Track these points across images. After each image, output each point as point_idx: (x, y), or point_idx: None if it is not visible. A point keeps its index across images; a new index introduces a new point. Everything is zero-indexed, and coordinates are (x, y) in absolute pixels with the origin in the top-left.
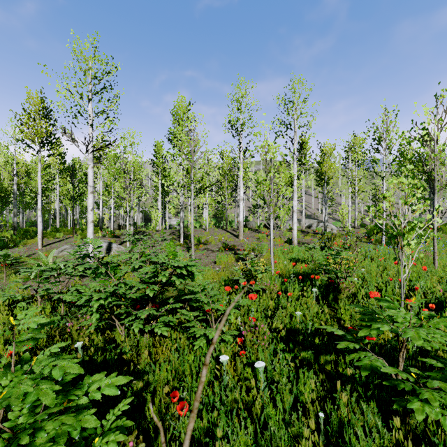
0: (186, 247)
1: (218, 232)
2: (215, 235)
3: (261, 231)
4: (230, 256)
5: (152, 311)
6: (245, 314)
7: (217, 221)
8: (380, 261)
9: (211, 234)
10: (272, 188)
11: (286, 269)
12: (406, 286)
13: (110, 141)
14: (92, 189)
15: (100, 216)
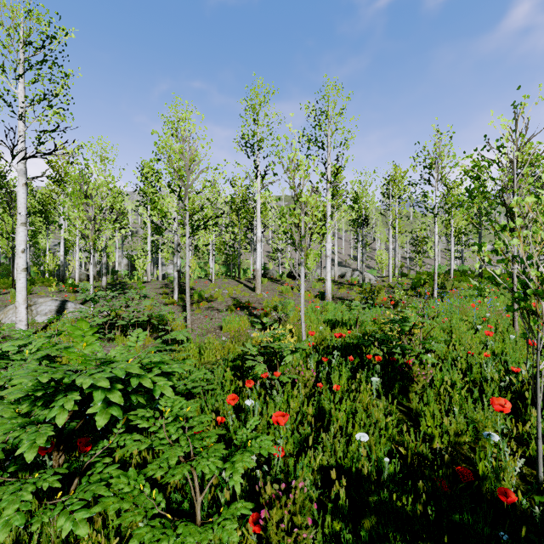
0: (182, 306)
1: (228, 283)
2: (224, 287)
3: (284, 282)
4: (242, 318)
5: (49, 482)
6: (265, 432)
7: (228, 268)
8: (443, 323)
9: (218, 286)
10: (304, 221)
11: (322, 337)
12: (500, 365)
13: (56, 145)
14: (24, 219)
15: (61, 262)
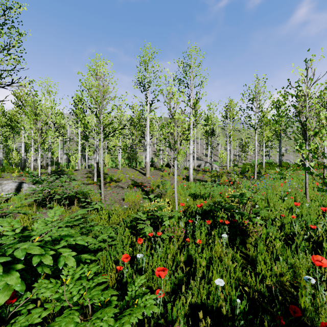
0: (99, 185)
1: (129, 170)
2: (126, 173)
3: (164, 170)
4: (137, 193)
5: None
6: (150, 276)
7: (130, 161)
8: (262, 195)
9: (123, 172)
10: (176, 131)
11: (188, 205)
12: (303, 224)
13: (13, 79)
14: None
15: (22, 157)
